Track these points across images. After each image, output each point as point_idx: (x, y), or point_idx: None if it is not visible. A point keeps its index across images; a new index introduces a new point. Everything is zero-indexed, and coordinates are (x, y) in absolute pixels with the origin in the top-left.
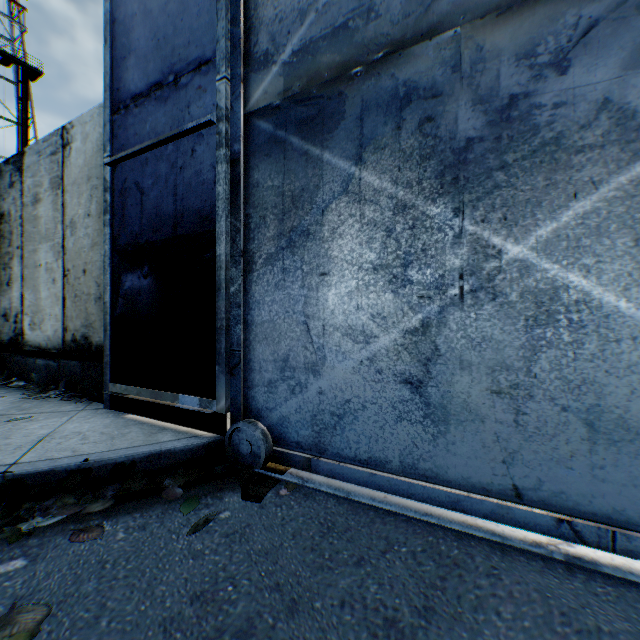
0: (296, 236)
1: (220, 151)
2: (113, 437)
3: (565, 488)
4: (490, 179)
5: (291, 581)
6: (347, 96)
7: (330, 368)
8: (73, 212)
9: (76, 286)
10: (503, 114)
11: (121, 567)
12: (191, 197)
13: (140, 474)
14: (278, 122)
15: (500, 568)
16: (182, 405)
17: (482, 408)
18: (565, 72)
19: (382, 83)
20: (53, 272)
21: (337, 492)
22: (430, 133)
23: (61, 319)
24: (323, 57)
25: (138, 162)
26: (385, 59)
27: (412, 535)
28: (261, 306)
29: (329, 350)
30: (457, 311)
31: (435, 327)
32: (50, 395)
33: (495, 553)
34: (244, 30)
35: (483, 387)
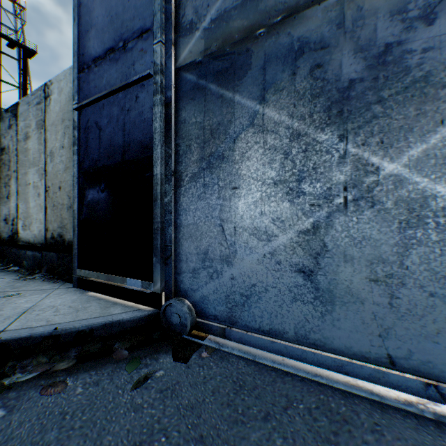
0: (214, 159)
1: (157, 96)
2: (78, 310)
3: (432, 358)
4: (369, 111)
5: (212, 434)
6: (253, 51)
7: (240, 260)
8: (52, 145)
9: (54, 198)
10: (379, 59)
11: (78, 418)
12: (135, 132)
13: (96, 339)
14: (200, 74)
15: (381, 425)
16: (129, 286)
17: (362, 293)
18: (432, 23)
19: (280, 40)
20: (38, 188)
21: (246, 355)
22: (319, 77)
23: (44, 222)
24: (234, 23)
25: (97, 107)
26: (283, 22)
27: (307, 393)
28: (187, 212)
29: (239, 246)
30: (341, 216)
31: (323, 228)
32: (35, 277)
33: (375, 411)
34: (174, 6)
35: (363, 276)
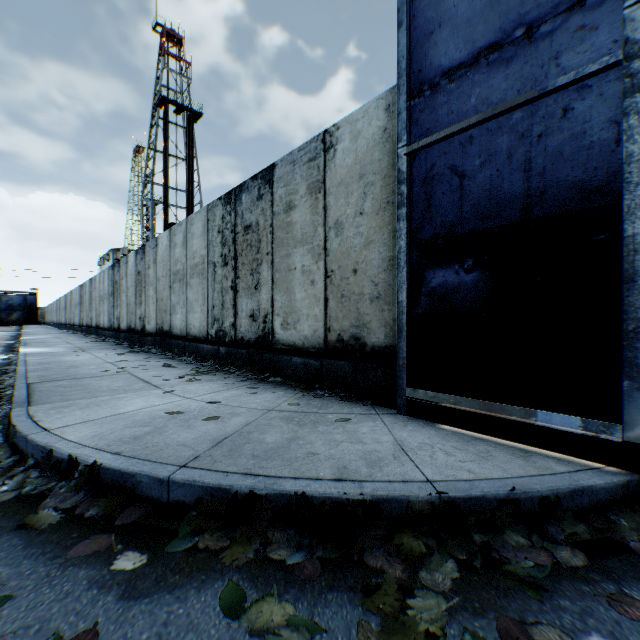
0: None
1: (632, 98)
2: (480, 456)
3: None
4: None
5: None
6: None
7: None
8: (337, 213)
9: (341, 286)
10: None
11: None
12: (561, 168)
13: (567, 514)
14: None
15: None
16: (546, 424)
17: None
18: None
19: None
20: (310, 274)
21: None
22: None
23: (321, 319)
24: None
25: (454, 143)
26: None
27: None
28: None
29: None
30: None
31: None
32: (321, 393)
33: None
34: None
35: None
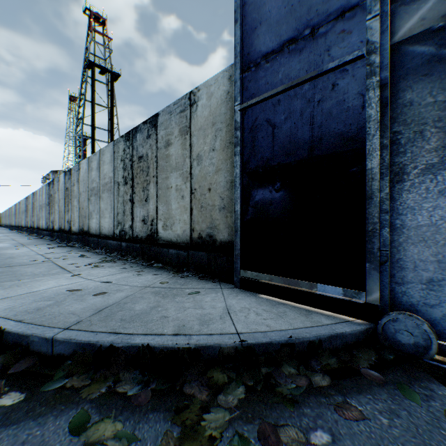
0: None
1: (371, 79)
2: (278, 315)
3: None
4: None
5: None
6: None
7: None
8: (198, 149)
9: (201, 200)
10: None
11: None
12: (331, 123)
13: (326, 352)
14: (442, 42)
15: None
16: (322, 293)
17: None
18: None
19: None
20: (181, 191)
21: None
22: None
23: (188, 223)
24: None
25: (269, 104)
26: None
27: None
28: (415, 212)
29: None
30: None
31: None
32: (187, 275)
33: None
34: None
35: None
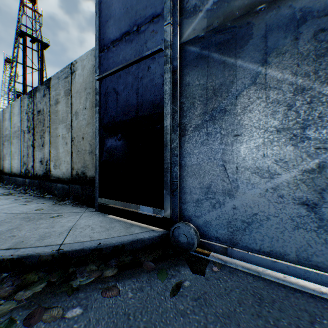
0: (216, 113)
1: (166, 66)
2: (107, 229)
3: None
4: None
5: None
6: (253, 24)
7: (242, 193)
8: (76, 107)
9: (78, 146)
10: None
11: (139, 319)
12: (147, 94)
13: (127, 252)
14: (203, 46)
15: None
16: (142, 212)
17: None
18: None
19: (281, 12)
20: (65, 139)
21: (251, 271)
22: (323, 39)
23: (70, 163)
24: (235, 2)
25: (115, 77)
26: None
27: (323, 309)
28: (191, 155)
29: (241, 182)
30: None
31: None
32: (66, 203)
33: None
34: None
35: None
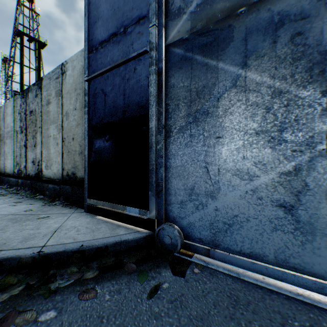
0: (199, 115)
1: (152, 67)
2: (93, 230)
3: None
4: None
5: None
6: (235, 27)
7: (223, 195)
8: (67, 108)
9: (68, 146)
10: None
11: (112, 322)
12: (134, 95)
13: (110, 254)
14: (187, 48)
15: None
16: (128, 213)
17: None
18: None
19: (260, 15)
20: (57, 139)
21: (231, 273)
22: (299, 43)
23: (61, 164)
24: (217, 5)
25: (103, 78)
26: (262, 0)
27: (296, 311)
28: (176, 157)
29: (222, 184)
30: (323, 160)
31: (305, 171)
32: (56, 203)
33: None
34: None
35: None
